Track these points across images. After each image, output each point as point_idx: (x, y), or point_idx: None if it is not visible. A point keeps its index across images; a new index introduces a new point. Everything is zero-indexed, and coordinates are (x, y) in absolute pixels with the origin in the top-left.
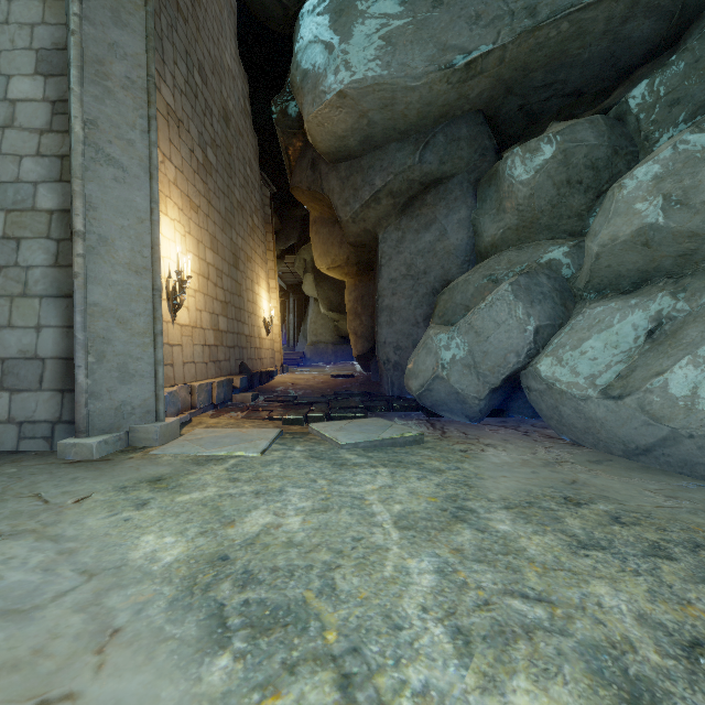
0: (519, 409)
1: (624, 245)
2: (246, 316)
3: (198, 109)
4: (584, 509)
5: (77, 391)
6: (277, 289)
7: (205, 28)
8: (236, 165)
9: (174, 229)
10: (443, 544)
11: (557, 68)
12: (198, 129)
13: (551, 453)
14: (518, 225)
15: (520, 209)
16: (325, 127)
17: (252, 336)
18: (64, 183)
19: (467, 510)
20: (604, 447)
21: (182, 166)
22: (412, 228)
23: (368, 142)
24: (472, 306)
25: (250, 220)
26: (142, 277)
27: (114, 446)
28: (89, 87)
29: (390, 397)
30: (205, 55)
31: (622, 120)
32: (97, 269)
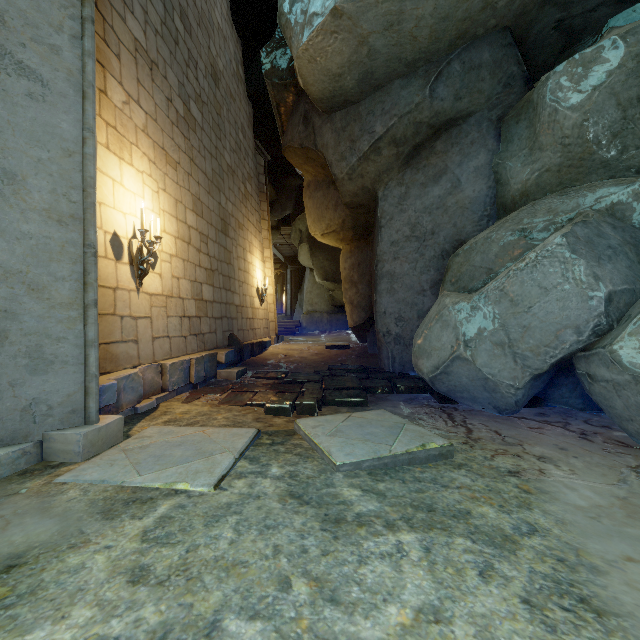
0: (562, 398)
1: None
2: (236, 285)
3: (179, 57)
4: None
5: None
6: (271, 258)
7: None
8: (226, 128)
9: (142, 183)
10: None
11: None
12: (179, 78)
13: None
14: (561, 164)
15: (566, 143)
16: (317, 63)
17: (244, 306)
18: None
19: None
20: None
21: (155, 114)
22: (418, 182)
23: (367, 81)
24: (496, 269)
25: (242, 187)
26: (68, 228)
27: (12, 466)
28: None
29: (391, 373)
30: (189, 3)
31: None
32: None
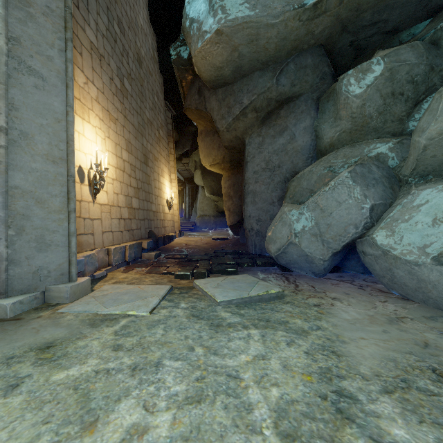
0: (352, 266)
1: None
2: (153, 198)
3: (117, 50)
4: None
5: None
6: (176, 180)
7: None
8: (146, 94)
9: (96, 134)
10: None
11: (382, 9)
12: (117, 64)
13: (388, 307)
14: (351, 128)
15: (353, 116)
16: (207, 60)
17: (158, 212)
18: None
19: (348, 397)
20: (433, 304)
21: (103, 89)
22: (270, 134)
23: (238, 71)
24: (315, 190)
25: (157, 133)
26: (58, 165)
27: (29, 305)
28: (13, 11)
29: (253, 254)
30: (123, 14)
31: (437, 44)
32: (18, 158)
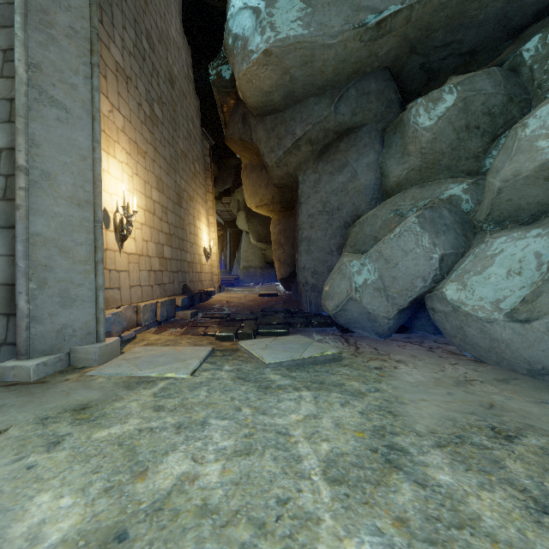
0: (422, 326)
1: (526, 179)
2: (188, 246)
3: (146, 70)
4: (518, 445)
5: (18, 316)
6: (215, 223)
7: (152, 3)
8: (180, 121)
9: (122, 170)
10: (383, 510)
11: (456, 29)
12: (146, 87)
13: (458, 370)
14: (421, 166)
15: (423, 152)
16: (253, 83)
17: (194, 262)
18: (12, 123)
19: (399, 450)
20: (507, 365)
21: (130, 117)
22: (327, 171)
23: (290, 97)
24: (379, 237)
25: (192, 167)
26: (84, 209)
27: (53, 367)
28: (33, 33)
29: (308, 313)
30: (152, 26)
31: (516, 71)
32: (39, 201)
